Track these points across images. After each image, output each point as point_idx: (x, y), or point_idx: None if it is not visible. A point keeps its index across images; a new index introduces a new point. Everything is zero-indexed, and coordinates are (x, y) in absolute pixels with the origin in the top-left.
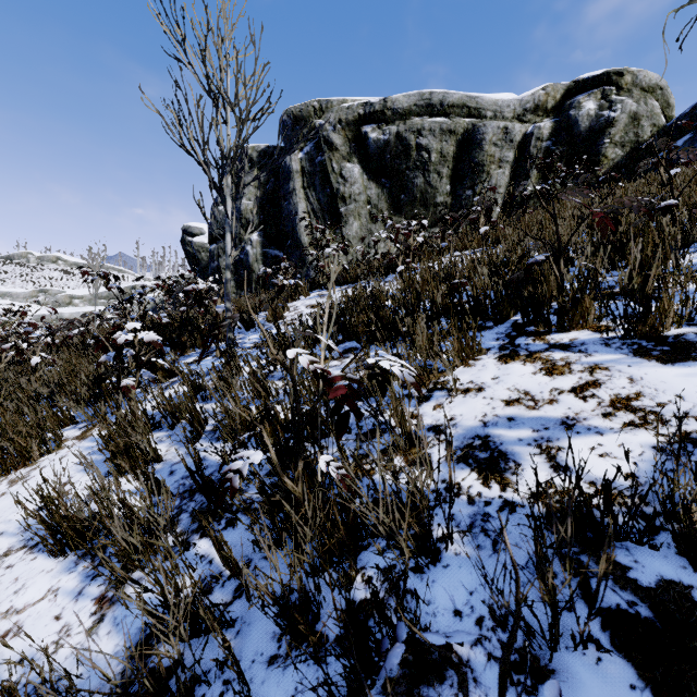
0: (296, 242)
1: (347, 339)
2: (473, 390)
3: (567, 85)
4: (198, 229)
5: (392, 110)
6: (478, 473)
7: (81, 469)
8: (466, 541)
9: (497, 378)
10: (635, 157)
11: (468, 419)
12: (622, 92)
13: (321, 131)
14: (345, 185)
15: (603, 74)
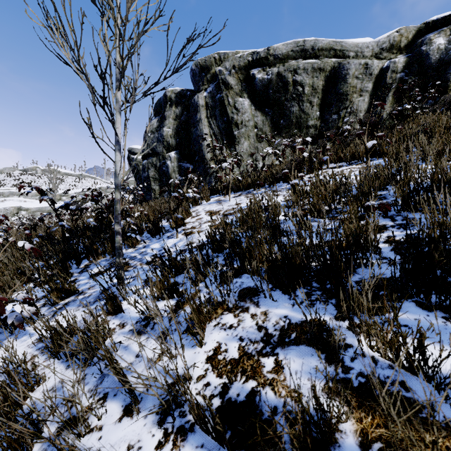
0: (202, 157)
1: (244, 271)
2: None
3: (418, 27)
4: (138, 149)
5: (274, 56)
6: None
7: None
8: None
9: None
10: None
11: None
12: None
13: (220, 75)
14: (238, 114)
15: None
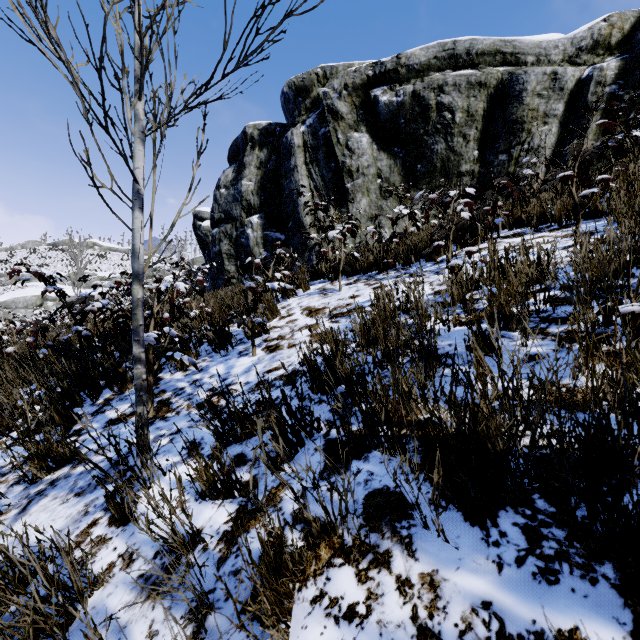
0: (298, 223)
1: (374, 445)
2: None
3: (639, 11)
4: (208, 213)
5: (407, 67)
6: None
7: None
8: None
9: None
10: None
11: None
12: None
13: (325, 99)
14: (352, 158)
15: None
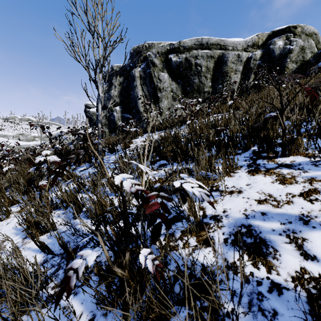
0: (137, 110)
1: (161, 159)
2: (235, 192)
3: (269, 33)
4: (92, 105)
5: (183, 47)
6: (248, 255)
7: (14, 232)
8: (248, 319)
9: (249, 185)
10: (302, 68)
11: (235, 212)
12: (296, 36)
13: (149, 57)
14: (161, 83)
15: (287, 27)
